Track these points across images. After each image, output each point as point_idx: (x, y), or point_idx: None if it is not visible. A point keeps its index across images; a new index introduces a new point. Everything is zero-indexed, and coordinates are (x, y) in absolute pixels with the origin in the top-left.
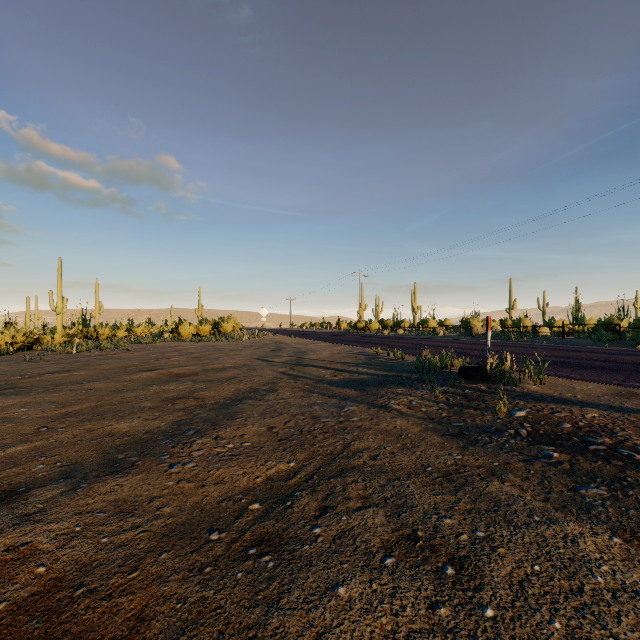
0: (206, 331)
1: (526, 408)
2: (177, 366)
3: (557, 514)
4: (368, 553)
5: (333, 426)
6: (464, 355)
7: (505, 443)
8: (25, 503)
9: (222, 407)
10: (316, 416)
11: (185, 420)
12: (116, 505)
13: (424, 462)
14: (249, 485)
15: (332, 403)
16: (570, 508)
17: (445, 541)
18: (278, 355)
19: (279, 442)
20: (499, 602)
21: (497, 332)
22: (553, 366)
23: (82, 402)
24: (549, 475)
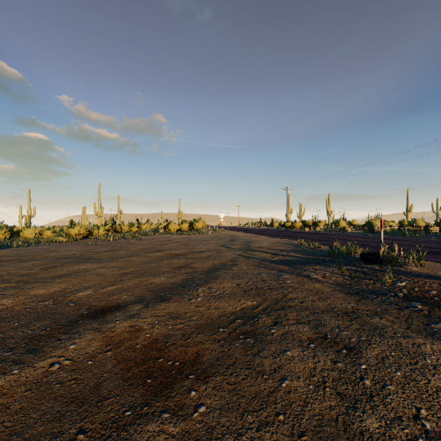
0: (185, 228)
1: (406, 281)
2: (173, 249)
3: (412, 334)
4: (300, 341)
5: (275, 285)
6: (365, 246)
7: (386, 299)
8: (128, 310)
9: (207, 273)
10: (264, 280)
11: (189, 279)
12: (169, 314)
13: (332, 306)
14: (233, 311)
15: (273, 273)
16: (422, 333)
17: (342, 340)
18: (234, 244)
19: (245, 292)
20: (369, 363)
21: (394, 230)
22: (434, 255)
23: (130, 267)
24: (412, 317)
